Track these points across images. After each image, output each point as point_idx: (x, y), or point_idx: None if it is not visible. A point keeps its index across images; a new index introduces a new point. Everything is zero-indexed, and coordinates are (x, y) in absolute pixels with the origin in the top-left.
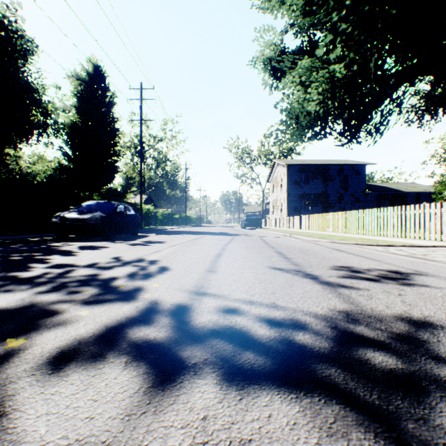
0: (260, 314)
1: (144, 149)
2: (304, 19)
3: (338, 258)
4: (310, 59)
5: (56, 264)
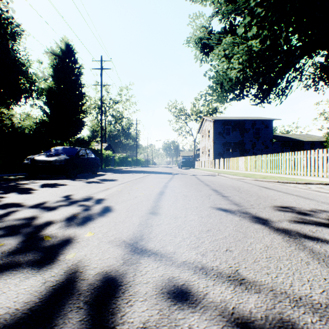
0: (225, 304)
1: (105, 109)
2: (227, 7)
3: (272, 196)
4: (232, 37)
5: (3, 203)
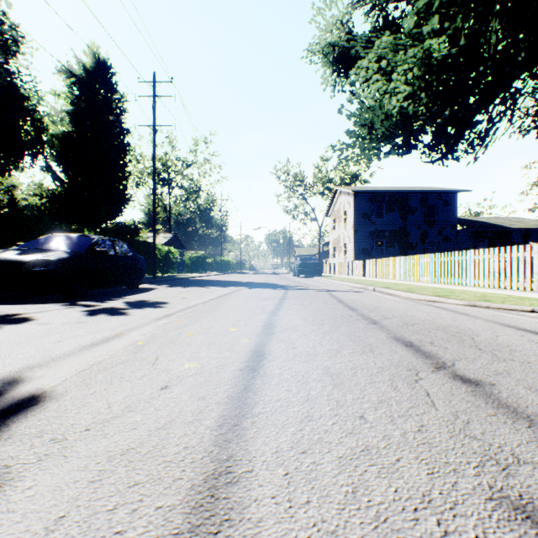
0: None
1: (170, 176)
2: None
3: None
4: (392, 37)
5: None
